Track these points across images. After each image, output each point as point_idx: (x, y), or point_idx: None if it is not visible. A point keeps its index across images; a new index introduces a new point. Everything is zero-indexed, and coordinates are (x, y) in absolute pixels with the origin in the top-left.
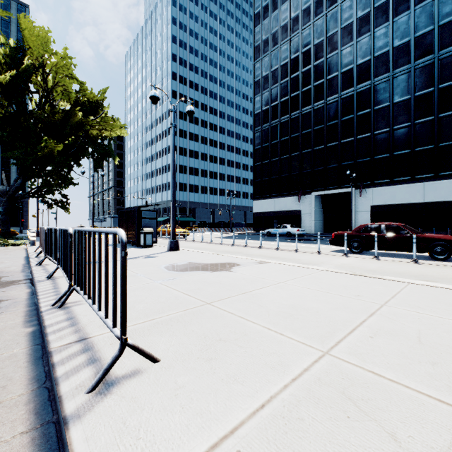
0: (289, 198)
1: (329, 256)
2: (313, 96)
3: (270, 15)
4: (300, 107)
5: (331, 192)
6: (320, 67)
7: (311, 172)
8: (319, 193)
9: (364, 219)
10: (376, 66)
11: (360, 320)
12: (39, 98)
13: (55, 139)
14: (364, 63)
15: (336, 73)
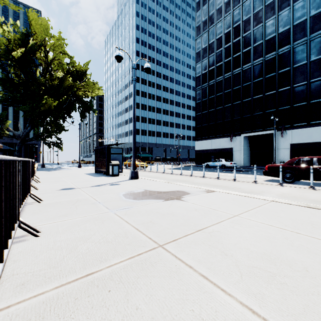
0: (222, 139)
1: (265, 185)
2: (242, 60)
3: (208, 2)
4: (231, 69)
5: (257, 134)
6: (248, 37)
7: (241, 119)
8: (247, 134)
9: (285, 154)
10: (294, 33)
11: None
12: (42, 69)
13: (53, 98)
14: (285, 31)
15: (261, 41)
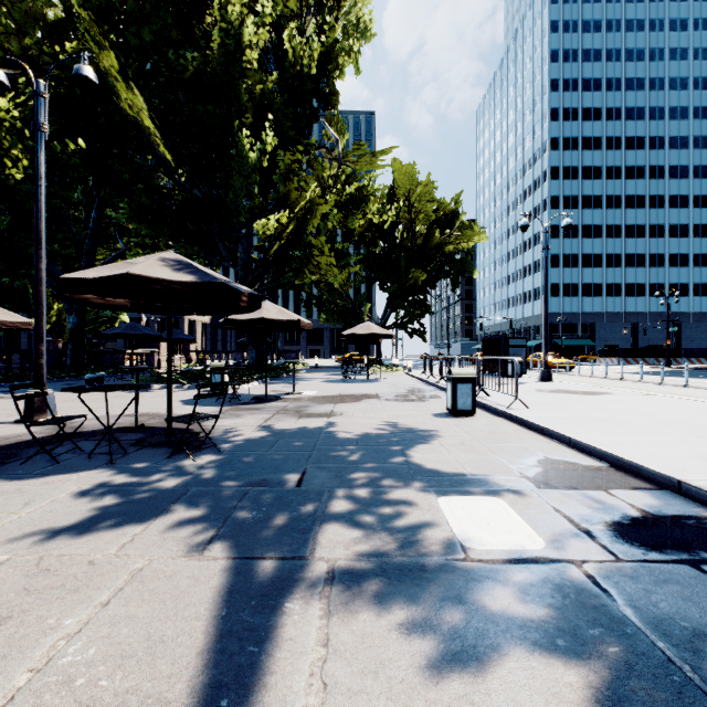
0: None
1: None
2: None
3: None
4: None
5: None
6: None
7: None
8: None
9: None
10: None
11: (663, 416)
12: (403, 229)
13: (416, 266)
14: None
15: None
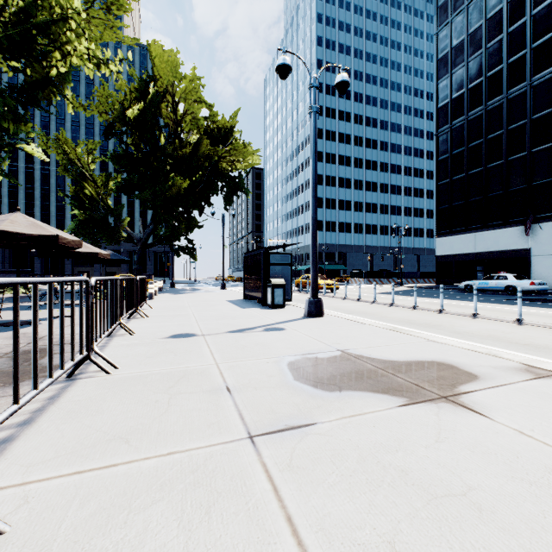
0: (504, 230)
1: None
2: None
3: None
4: (528, 76)
5: None
6: None
7: None
8: None
9: None
10: None
11: None
12: (169, 133)
13: (183, 176)
14: None
15: None
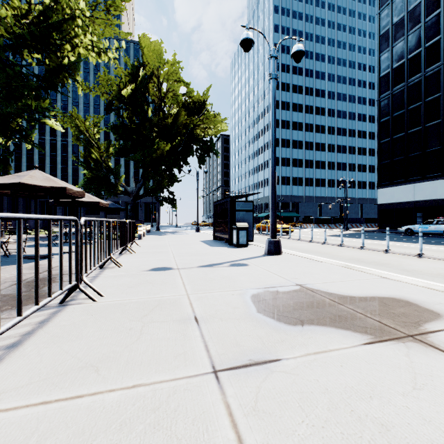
0: (441, 180)
1: None
2: None
3: None
4: None
5: None
6: None
7: None
8: None
9: None
10: None
11: None
12: (155, 107)
13: (166, 141)
14: None
15: None
